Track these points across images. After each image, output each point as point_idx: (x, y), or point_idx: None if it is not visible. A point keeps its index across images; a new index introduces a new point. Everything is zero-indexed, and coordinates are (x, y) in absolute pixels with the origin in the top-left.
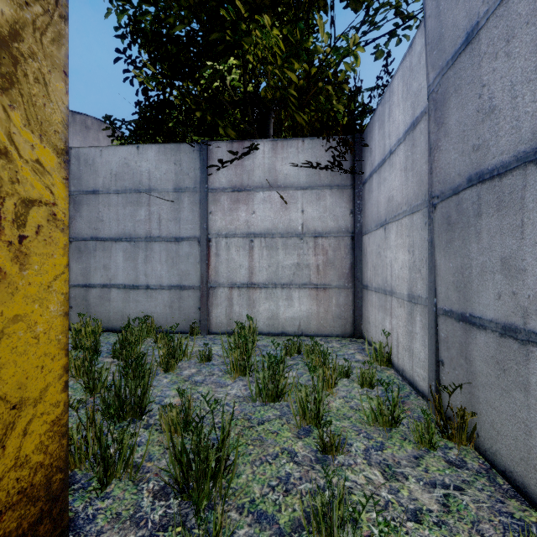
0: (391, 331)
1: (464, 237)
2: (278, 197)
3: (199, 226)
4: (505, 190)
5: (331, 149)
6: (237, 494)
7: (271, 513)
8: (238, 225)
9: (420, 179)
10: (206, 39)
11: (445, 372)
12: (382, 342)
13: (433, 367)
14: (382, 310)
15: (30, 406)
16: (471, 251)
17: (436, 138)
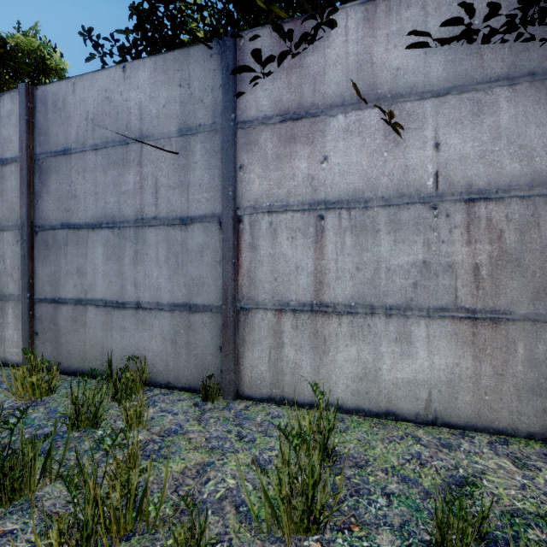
0: None
1: None
2: (377, 121)
3: (220, 194)
4: None
5: None
6: None
7: None
8: (293, 186)
9: None
10: None
11: None
12: None
13: None
14: None
15: None
16: None
17: None
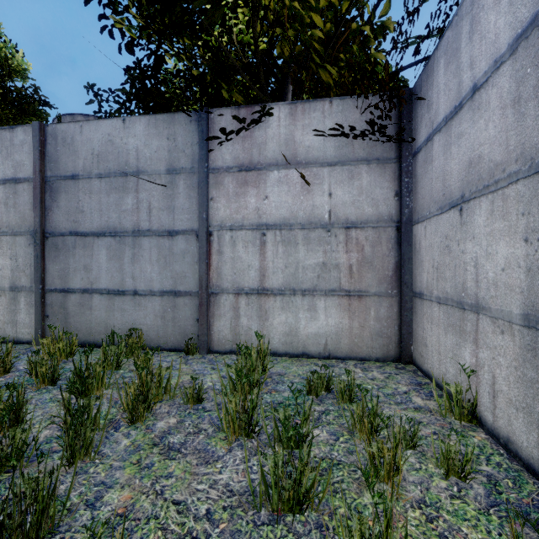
0: (476, 368)
1: None
2: (297, 177)
3: (197, 216)
4: None
5: (368, 111)
6: None
7: None
8: (246, 214)
9: None
10: None
11: None
12: (458, 383)
13: None
14: (453, 332)
15: None
16: None
17: None
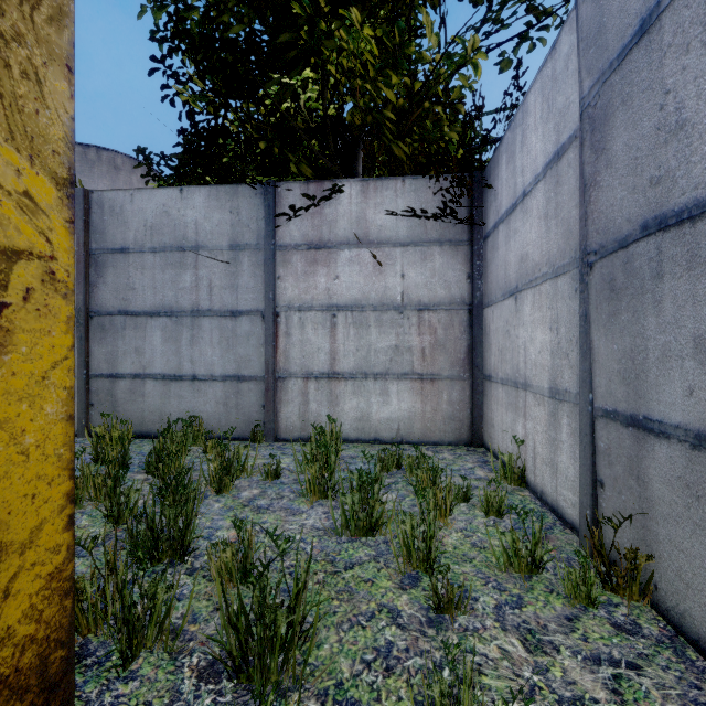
0: (525, 438)
1: (636, 308)
2: (369, 257)
3: (263, 295)
4: (701, 239)
5: (440, 192)
6: (318, 675)
7: (366, 704)
8: (316, 294)
9: (568, 230)
10: (273, 43)
11: (605, 497)
12: (512, 453)
13: (588, 490)
14: (511, 410)
15: (15, 554)
16: (646, 327)
17: (594, 170)
